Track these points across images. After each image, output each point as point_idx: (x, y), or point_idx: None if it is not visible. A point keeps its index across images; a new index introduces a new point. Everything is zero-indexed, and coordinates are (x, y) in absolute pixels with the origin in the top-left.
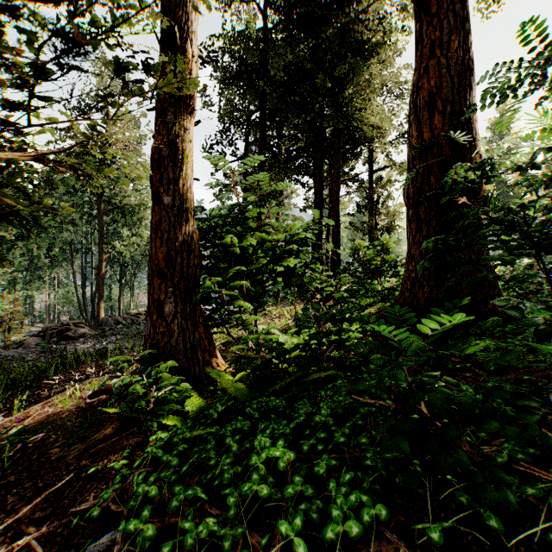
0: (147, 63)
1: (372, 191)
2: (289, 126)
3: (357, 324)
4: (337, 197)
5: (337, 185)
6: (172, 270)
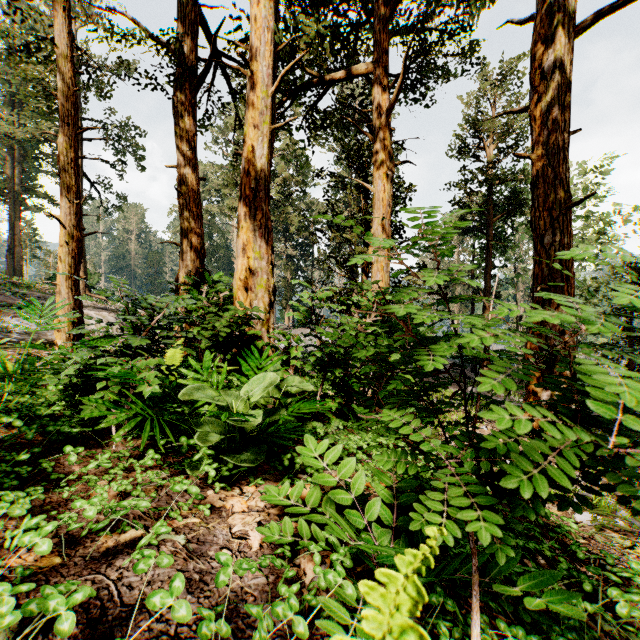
0: None
1: None
2: None
3: None
4: None
5: None
6: None
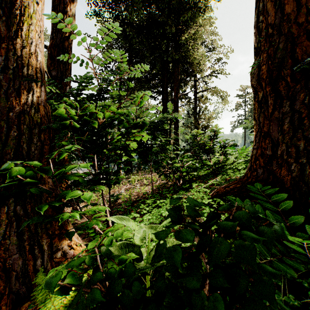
0: None
1: (196, 105)
2: (147, 60)
3: (206, 196)
4: (177, 105)
5: (177, 97)
6: (2, 145)
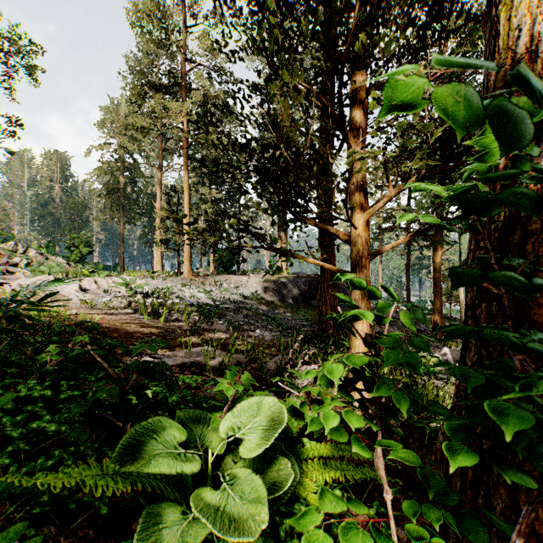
0: (273, 122)
1: None
2: None
3: None
4: None
5: None
6: None
